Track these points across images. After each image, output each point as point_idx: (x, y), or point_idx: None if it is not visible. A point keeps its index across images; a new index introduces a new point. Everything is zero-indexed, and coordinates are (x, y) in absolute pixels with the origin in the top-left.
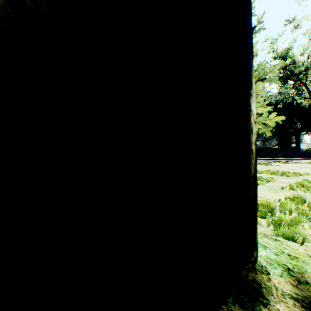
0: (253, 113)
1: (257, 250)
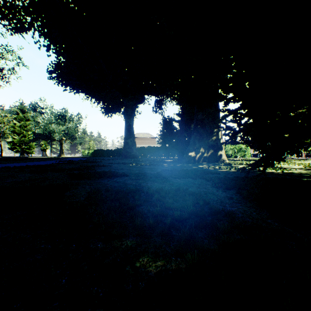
0: (219, 153)
1: (222, 161)
